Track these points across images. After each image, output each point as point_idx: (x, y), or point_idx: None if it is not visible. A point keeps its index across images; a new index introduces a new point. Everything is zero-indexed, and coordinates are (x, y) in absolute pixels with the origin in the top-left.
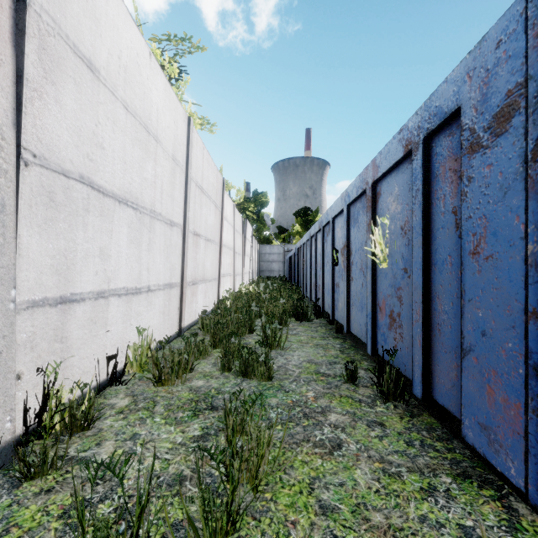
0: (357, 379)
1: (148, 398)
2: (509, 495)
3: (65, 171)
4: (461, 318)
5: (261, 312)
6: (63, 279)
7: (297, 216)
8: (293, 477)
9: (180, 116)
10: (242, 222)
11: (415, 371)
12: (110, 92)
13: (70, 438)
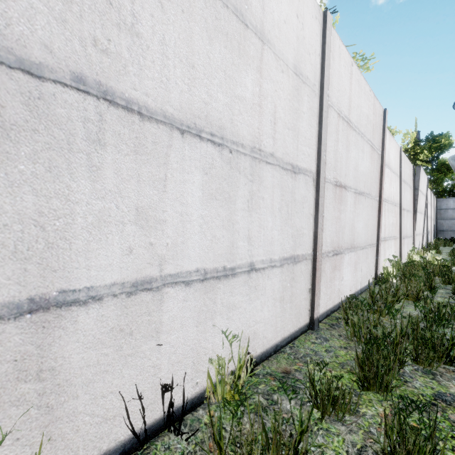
0: None
1: None
2: None
3: (32, 65)
4: None
5: None
6: (37, 267)
7: None
8: None
9: (308, 10)
10: (412, 170)
11: None
12: None
13: None
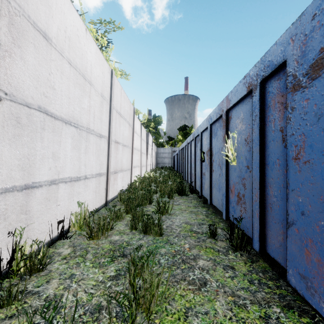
0: (216, 235)
1: (83, 248)
2: (320, 322)
3: (28, 103)
4: (287, 201)
5: (157, 190)
6: (27, 173)
7: (179, 130)
8: (174, 307)
9: (106, 69)
10: (146, 134)
11: (254, 233)
12: (59, 53)
13: (29, 277)
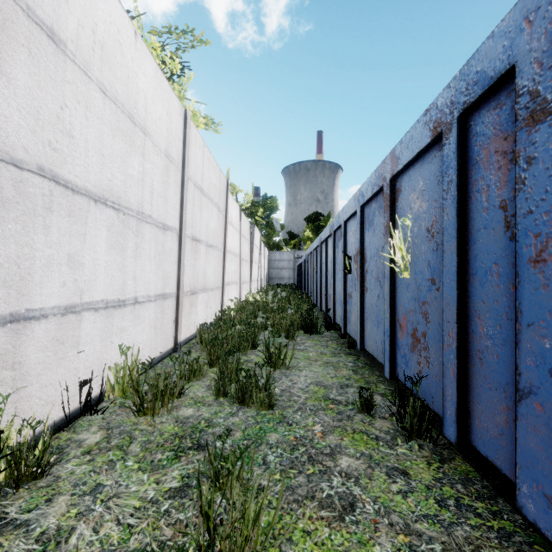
0: (373, 408)
1: (125, 432)
2: None
3: (17, 160)
4: (516, 347)
5: (267, 324)
6: (14, 292)
7: (308, 221)
8: None
9: (174, 108)
10: (249, 227)
11: (447, 407)
12: (81, 70)
13: (15, 491)
